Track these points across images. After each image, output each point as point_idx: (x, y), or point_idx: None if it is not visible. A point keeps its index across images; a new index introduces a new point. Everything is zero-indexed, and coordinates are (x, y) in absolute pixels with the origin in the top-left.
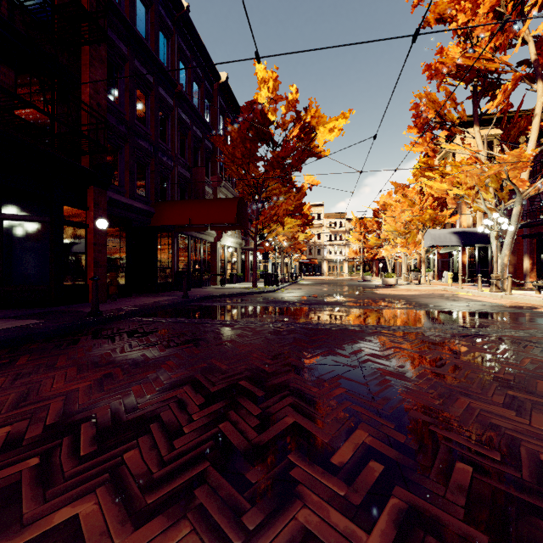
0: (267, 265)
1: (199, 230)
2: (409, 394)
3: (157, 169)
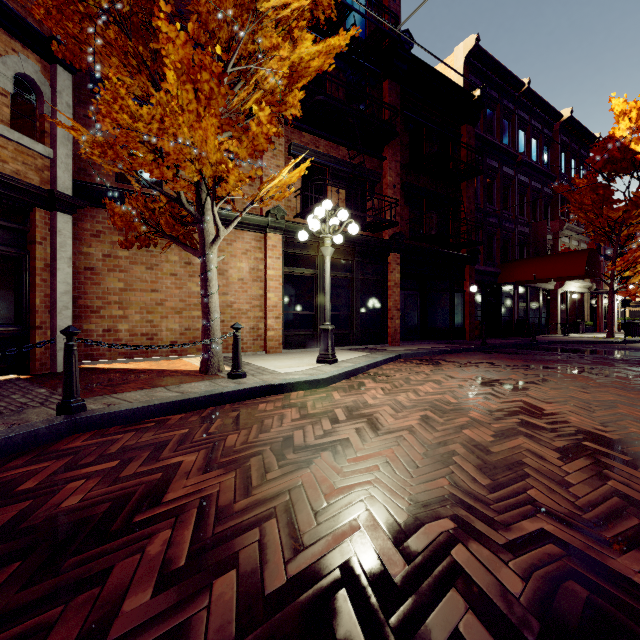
0: (639, 310)
1: (541, 282)
2: None
3: (501, 236)
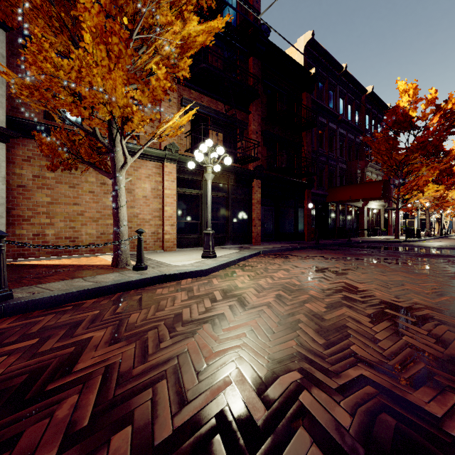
0: (413, 221)
1: (354, 201)
2: (451, 264)
3: (328, 170)
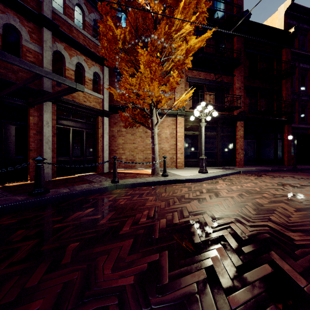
0: None
1: None
2: None
3: None
